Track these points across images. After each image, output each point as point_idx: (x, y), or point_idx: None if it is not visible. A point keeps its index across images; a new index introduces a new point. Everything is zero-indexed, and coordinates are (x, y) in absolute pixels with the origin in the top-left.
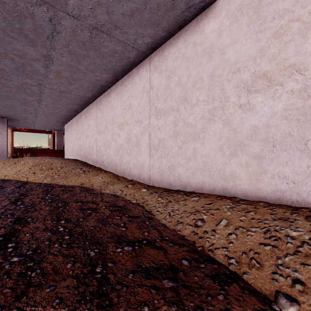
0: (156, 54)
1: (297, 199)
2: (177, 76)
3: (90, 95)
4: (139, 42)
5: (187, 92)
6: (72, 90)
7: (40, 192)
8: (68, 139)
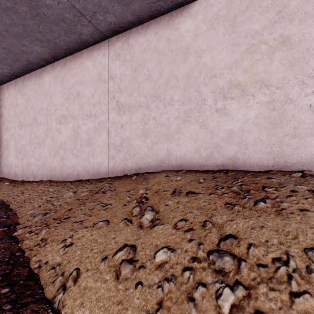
0: (20, 80)
1: (72, 177)
2: (31, 102)
3: None
4: (0, 70)
5: (36, 115)
6: None
7: None
8: None
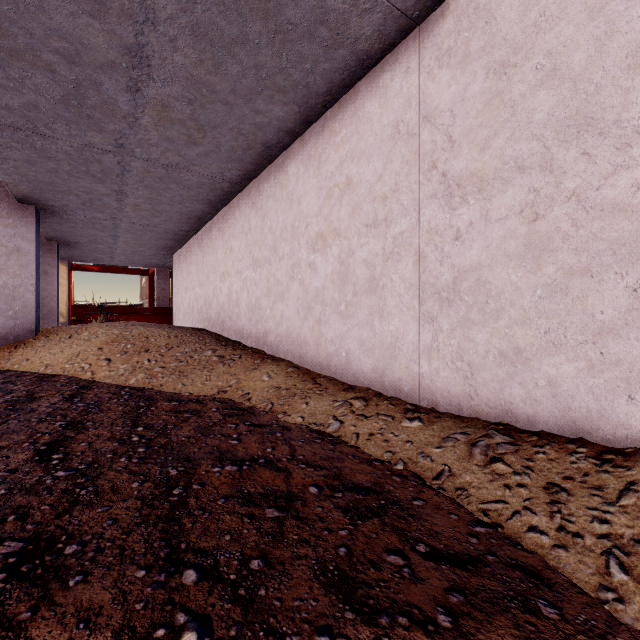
0: (447, 11)
1: None
2: (543, 52)
3: (235, 173)
4: None
5: (598, 95)
6: (194, 160)
7: (118, 415)
8: (180, 284)
